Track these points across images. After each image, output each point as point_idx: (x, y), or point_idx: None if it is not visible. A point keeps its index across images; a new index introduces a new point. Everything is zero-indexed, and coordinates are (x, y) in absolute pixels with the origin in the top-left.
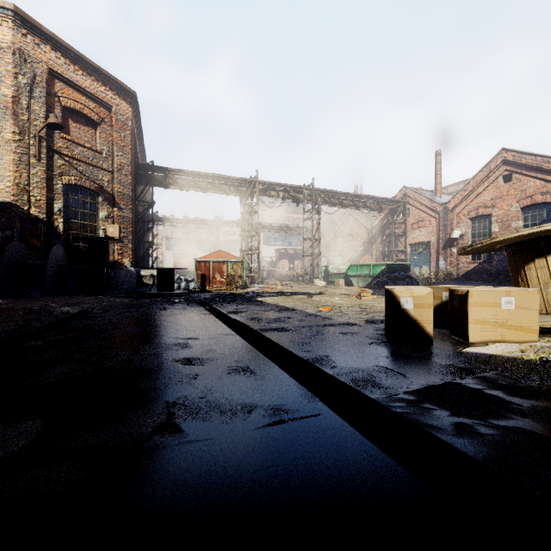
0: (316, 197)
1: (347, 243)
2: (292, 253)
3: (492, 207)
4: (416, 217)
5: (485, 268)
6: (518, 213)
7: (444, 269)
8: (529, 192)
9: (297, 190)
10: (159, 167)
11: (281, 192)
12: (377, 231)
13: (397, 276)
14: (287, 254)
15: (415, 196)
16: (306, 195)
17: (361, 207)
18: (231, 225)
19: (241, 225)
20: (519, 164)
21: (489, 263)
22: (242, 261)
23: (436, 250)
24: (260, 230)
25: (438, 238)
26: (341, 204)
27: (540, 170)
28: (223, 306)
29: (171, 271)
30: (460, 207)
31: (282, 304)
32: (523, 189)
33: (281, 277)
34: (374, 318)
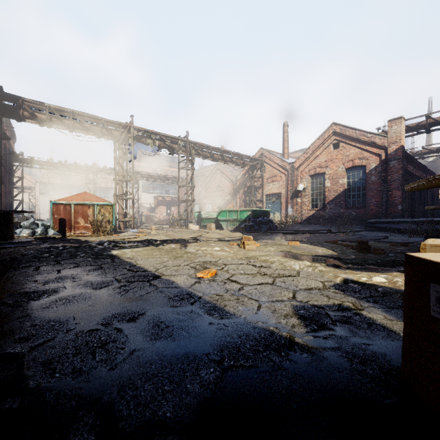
0: (190, 149)
1: (216, 192)
2: (169, 200)
3: (326, 167)
4: (270, 173)
5: (321, 214)
6: (344, 172)
7: (292, 214)
8: (351, 157)
9: (172, 140)
10: (9, 94)
11: (157, 140)
12: (240, 183)
13: (261, 221)
14: (165, 201)
15: (270, 156)
16: (181, 145)
17: (228, 161)
18: (109, 171)
19: (115, 170)
20: (344, 136)
21: (324, 211)
22: (111, 204)
23: (286, 199)
24: (139, 178)
25: (287, 190)
26: (212, 157)
27: (358, 140)
28: (31, 273)
29: (7, 215)
30: (303, 167)
31: (143, 261)
32: (346, 155)
33: (158, 221)
34: (299, 299)
